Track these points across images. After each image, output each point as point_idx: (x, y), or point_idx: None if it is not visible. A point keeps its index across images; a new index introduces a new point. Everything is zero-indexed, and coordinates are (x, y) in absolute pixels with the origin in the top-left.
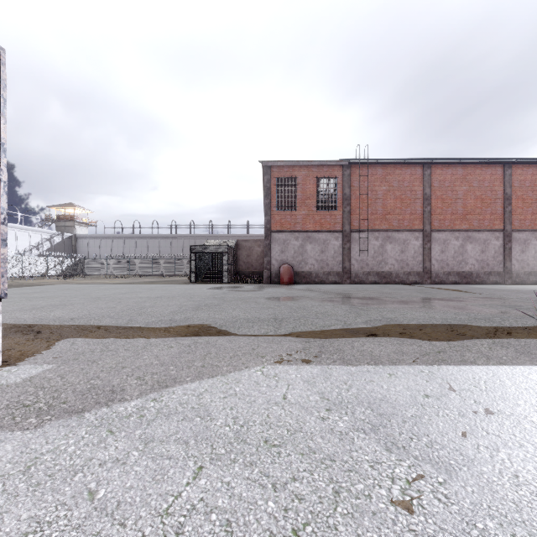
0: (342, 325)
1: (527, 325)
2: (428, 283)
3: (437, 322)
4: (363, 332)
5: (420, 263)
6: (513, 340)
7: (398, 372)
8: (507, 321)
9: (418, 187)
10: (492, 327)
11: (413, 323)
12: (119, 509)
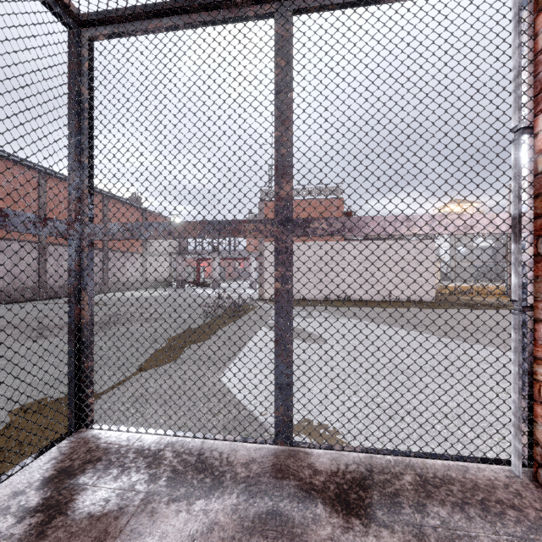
0: (152, 349)
1: (207, 322)
2: (44, 298)
3: (181, 330)
4: (175, 348)
5: (36, 278)
6: (224, 329)
7: (249, 353)
8: (197, 322)
9: (33, 194)
10: (202, 326)
11: (174, 334)
12: (326, 400)
